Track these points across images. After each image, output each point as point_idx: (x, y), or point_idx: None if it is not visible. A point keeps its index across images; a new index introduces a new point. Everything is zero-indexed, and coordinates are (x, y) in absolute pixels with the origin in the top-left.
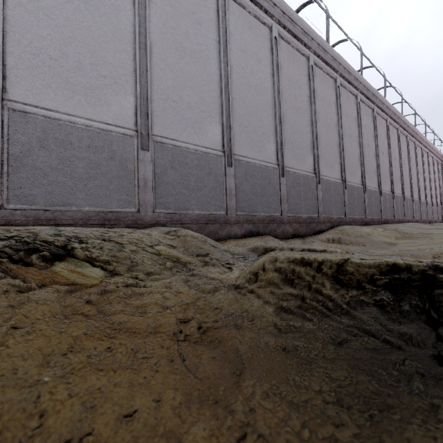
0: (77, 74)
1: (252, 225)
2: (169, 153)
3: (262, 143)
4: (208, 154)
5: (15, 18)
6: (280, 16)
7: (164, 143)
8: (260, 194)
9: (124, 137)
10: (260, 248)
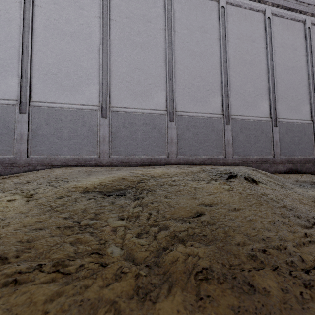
0: (198, 92)
1: (292, 164)
2: (239, 124)
3: (298, 107)
4: (260, 120)
5: (177, 75)
6: (313, 10)
7: (236, 119)
8: (297, 143)
9: (218, 119)
10: (308, 181)
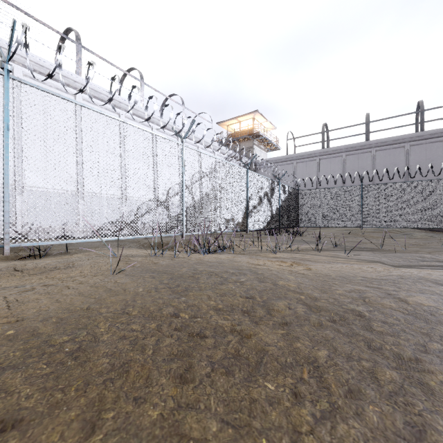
0: None
1: None
2: None
3: None
4: None
5: None
6: None
7: None
8: None
9: None
10: None
